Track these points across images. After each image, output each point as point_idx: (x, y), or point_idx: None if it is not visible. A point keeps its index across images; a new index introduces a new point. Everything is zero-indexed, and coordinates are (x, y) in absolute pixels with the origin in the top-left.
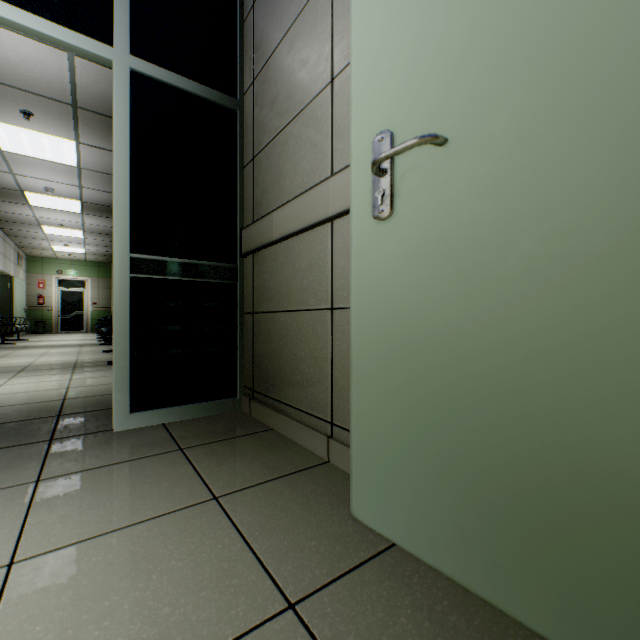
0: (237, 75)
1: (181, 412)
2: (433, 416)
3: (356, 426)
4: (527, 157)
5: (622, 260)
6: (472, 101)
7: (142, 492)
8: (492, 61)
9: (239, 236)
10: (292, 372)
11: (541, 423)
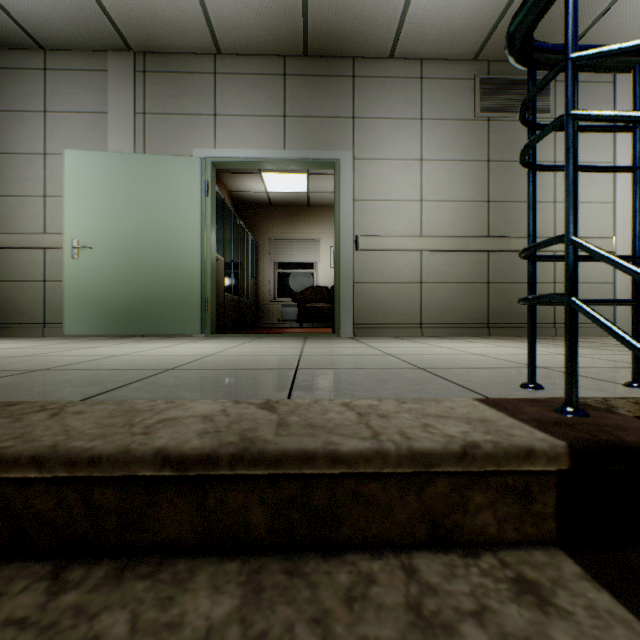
0: None
1: None
2: (90, 303)
3: (66, 311)
4: (108, 256)
5: (121, 275)
6: (98, 242)
7: None
8: (102, 237)
9: None
10: (16, 308)
11: (110, 300)
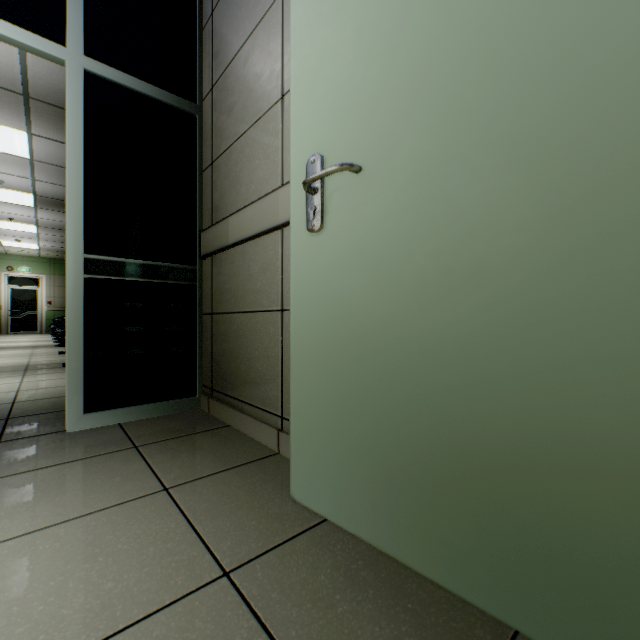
0: (196, 80)
1: (138, 412)
2: (354, 404)
3: (294, 416)
4: (420, 188)
5: (481, 275)
6: (382, 136)
7: (93, 487)
8: (396, 105)
9: (198, 238)
10: (247, 370)
11: (429, 406)
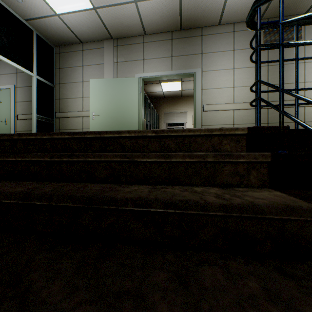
0: (54, 79)
1: None
2: None
3: None
4: (105, 118)
5: (109, 125)
6: (101, 113)
7: None
8: (102, 111)
9: (55, 113)
10: None
11: None
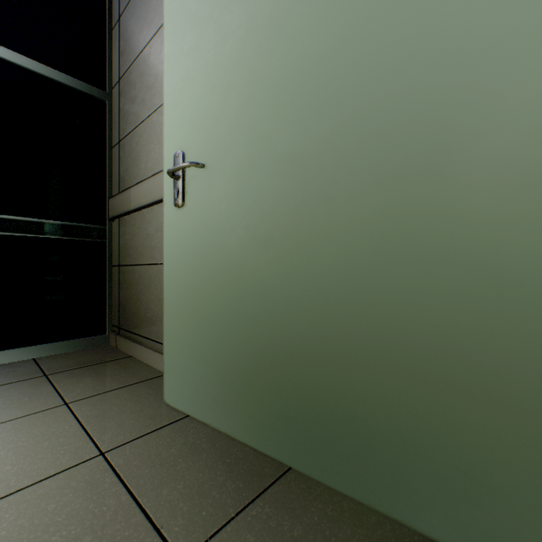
0: (106, 72)
1: (52, 348)
2: (203, 330)
3: (167, 342)
4: (239, 182)
5: (270, 242)
6: (219, 144)
7: (2, 406)
8: (227, 124)
9: (108, 203)
10: (146, 311)
11: (244, 328)
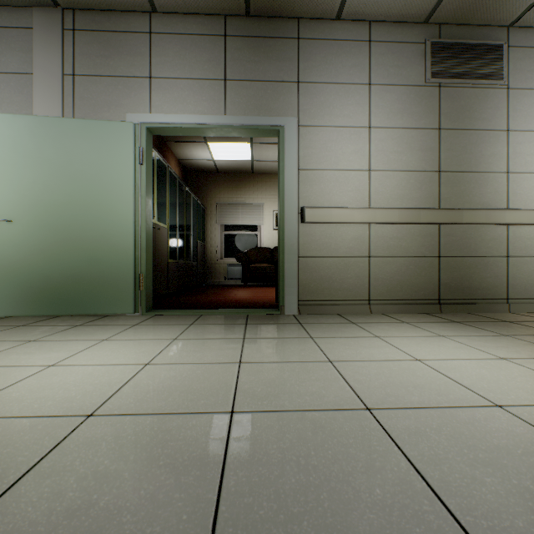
0: None
1: None
2: (9, 282)
3: None
4: (30, 230)
5: (45, 251)
6: (19, 214)
7: None
8: (24, 208)
9: None
10: None
11: (33, 278)
